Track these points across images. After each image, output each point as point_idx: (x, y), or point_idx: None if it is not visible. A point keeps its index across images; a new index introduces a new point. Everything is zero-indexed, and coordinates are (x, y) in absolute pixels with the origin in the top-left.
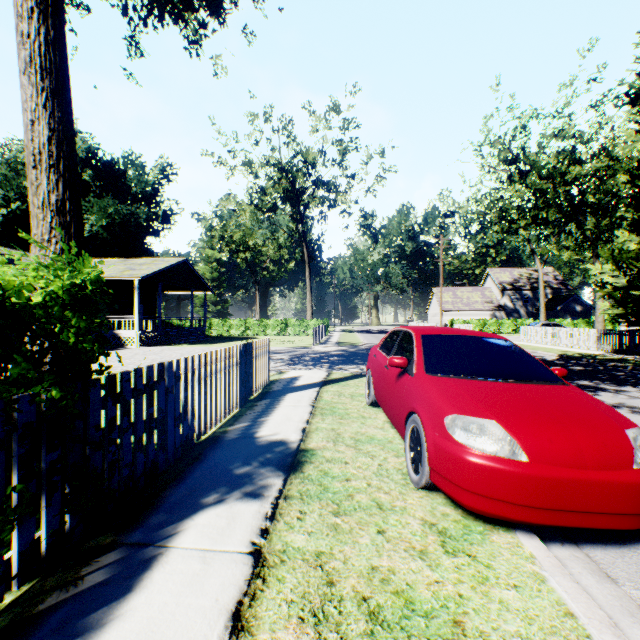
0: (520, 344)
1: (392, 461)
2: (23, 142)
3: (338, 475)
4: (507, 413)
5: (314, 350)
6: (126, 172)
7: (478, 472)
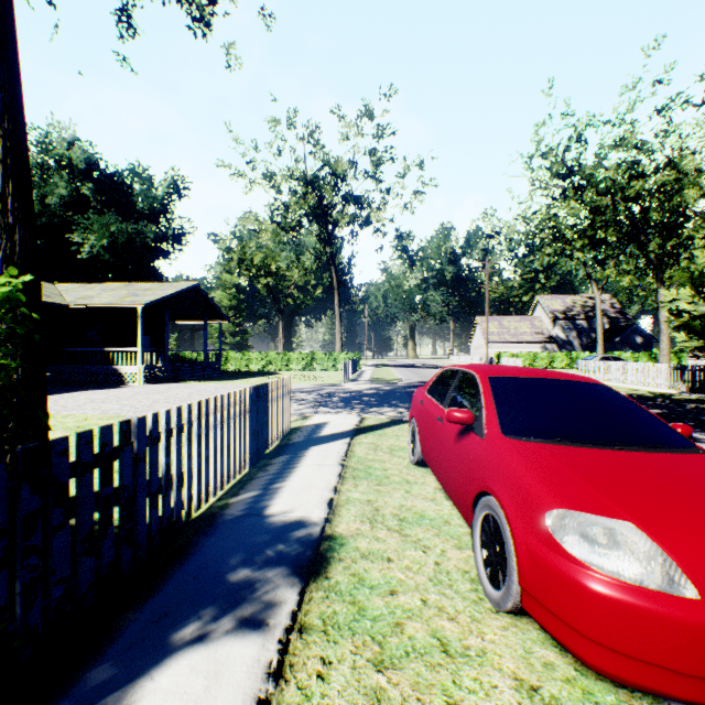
0: None
1: (453, 557)
2: None
3: (379, 583)
4: (647, 508)
5: (344, 388)
6: (132, 186)
7: (614, 614)
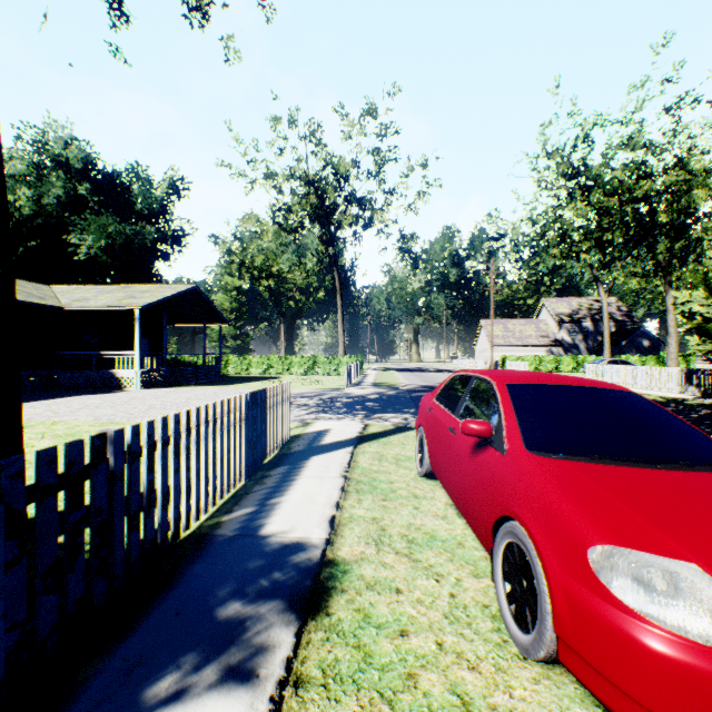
0: None
1: (470, 587)
2: (9, 150)
3: (387, 621)
4: (711, 545)
5: (347, 393)
6: (130, 186)
7: (682, 683)
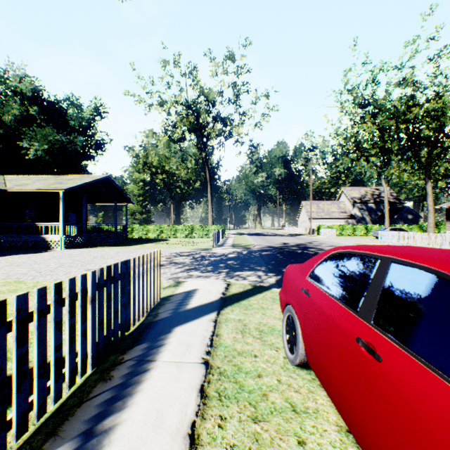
0: None
1: None
2: None
3: None
4: None
5: (213, 252)
6: (67, 110)
7: None
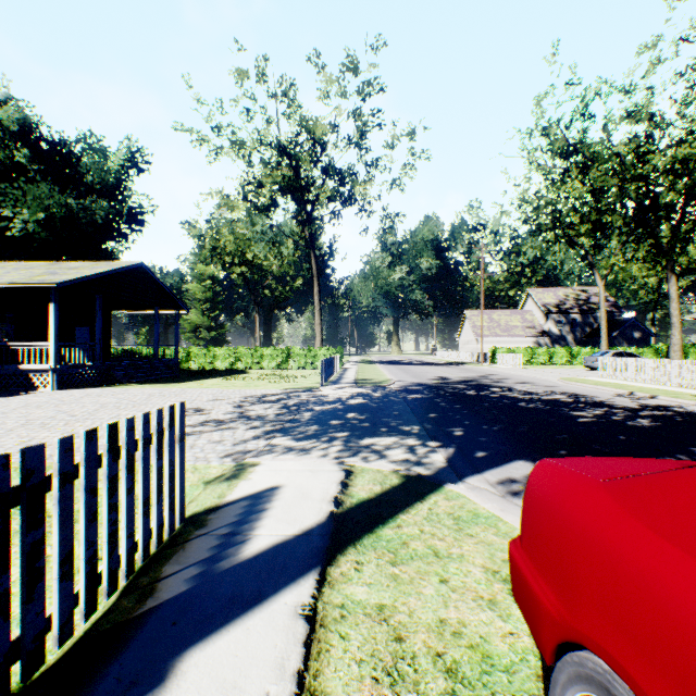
0: (609, 382)
1: None
2: None
3: None
4: None
5: (321, 395)
6: (81, 157)
7: None
